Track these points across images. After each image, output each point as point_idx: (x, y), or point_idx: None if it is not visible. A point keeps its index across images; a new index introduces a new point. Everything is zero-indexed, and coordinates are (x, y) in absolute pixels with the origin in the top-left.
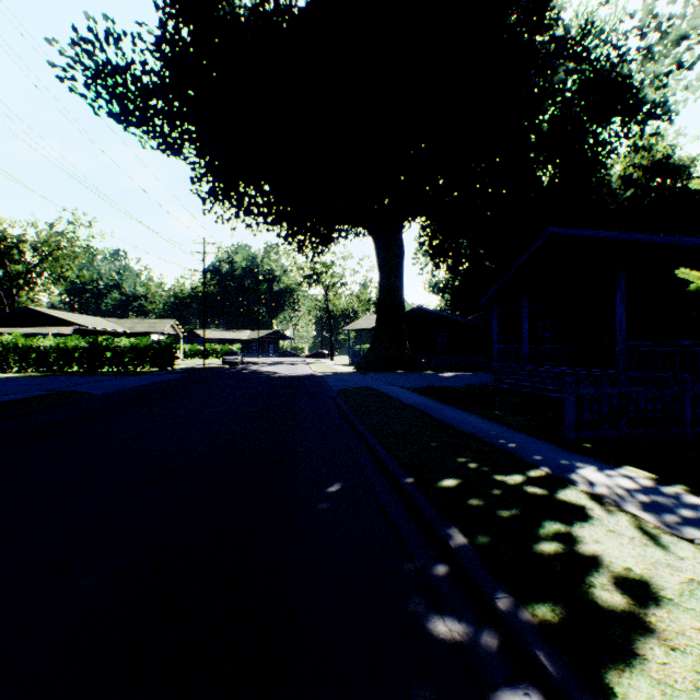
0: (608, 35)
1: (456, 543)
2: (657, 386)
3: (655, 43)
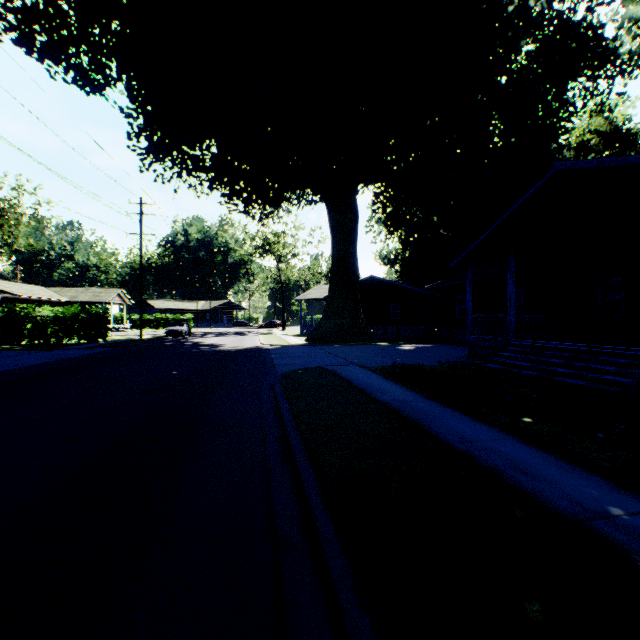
0: None
1: None
2: None
3: None
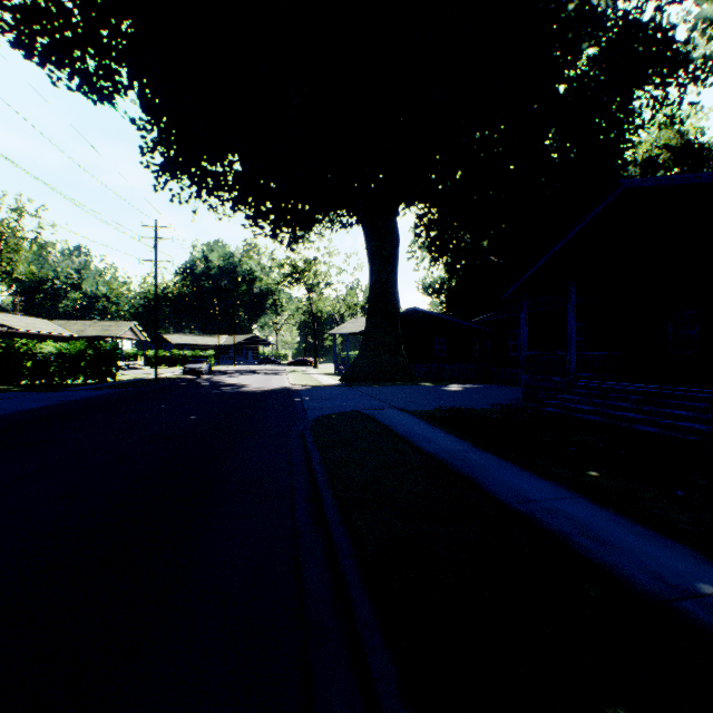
0: None
1: None
2: None
3: None
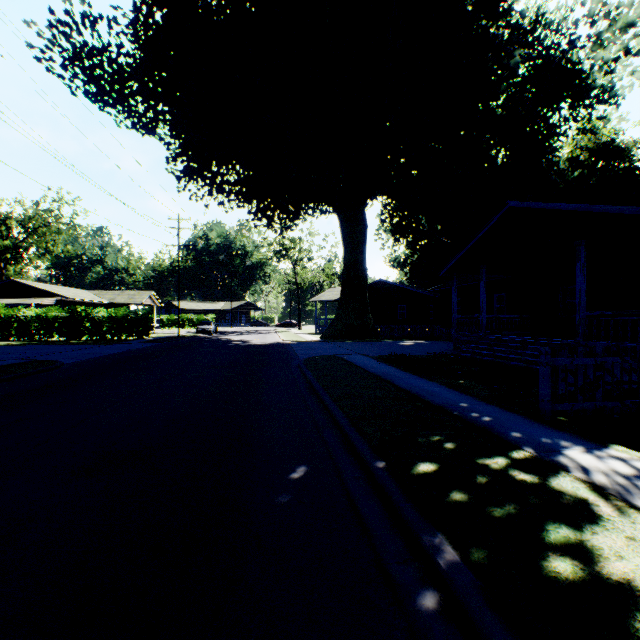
0: (559, 23)
1: (446, 560)
2: (634, 357)
3: (604, 30)
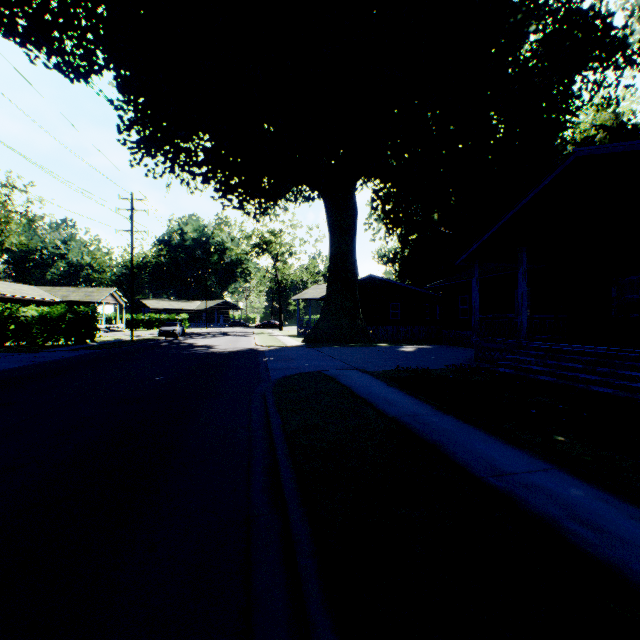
0: None
1: None
2: None
3: None
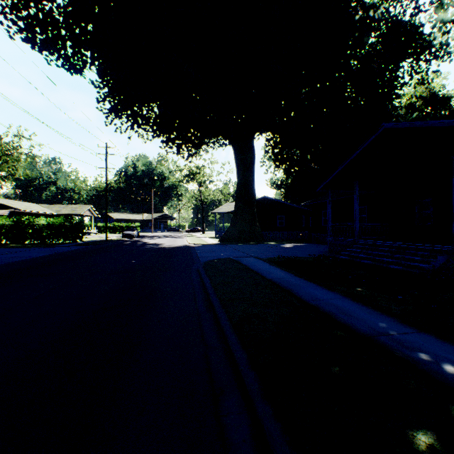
0: None
1: None
2: None
3: None
